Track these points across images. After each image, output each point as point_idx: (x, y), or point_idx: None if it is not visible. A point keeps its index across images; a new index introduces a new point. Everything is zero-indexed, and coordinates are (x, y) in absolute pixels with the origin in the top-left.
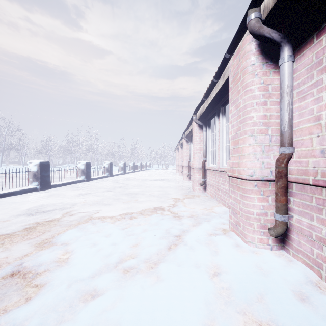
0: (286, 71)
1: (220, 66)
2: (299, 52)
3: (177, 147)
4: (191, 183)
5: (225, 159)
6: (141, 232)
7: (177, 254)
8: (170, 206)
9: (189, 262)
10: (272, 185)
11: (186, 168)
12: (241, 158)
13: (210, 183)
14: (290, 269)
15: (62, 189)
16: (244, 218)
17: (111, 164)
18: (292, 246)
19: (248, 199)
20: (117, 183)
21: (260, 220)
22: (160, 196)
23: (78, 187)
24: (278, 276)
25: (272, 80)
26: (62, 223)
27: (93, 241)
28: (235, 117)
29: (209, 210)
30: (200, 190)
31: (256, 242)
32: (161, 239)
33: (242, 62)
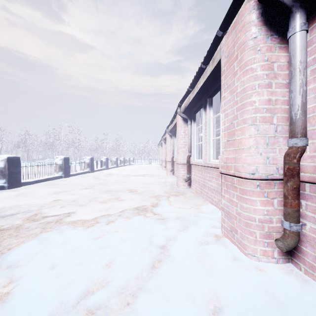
0: (299, 43)
1: (210, 48)
2: (315, 19)
3: (160, 142)
4: (175, 178)
5: (213, 154)
6: (118, 243)
7: (163, 277)
8: (153, 205)
9: (179, 291)
10: (277, 185)
11: (170, 163)
12: (239, 152)
13: (195, 179)
14: (309, 296)
15: (34, 187)
16: (243, 225)
17: (93, 159)
18: (303, 261)
19: (249, 202)
20: (98, 179)
21: (263, 228)
22: (143, 194)
23: (53, 184)
24: (299, 310)
25: (277, 57)
26: (20, 232)
27: (53, 260)
28: (229, 104)
29: (196, 210)
30: (185, 186)
31: (259, 254)
32: (143, 252)
33: (240, 37)
